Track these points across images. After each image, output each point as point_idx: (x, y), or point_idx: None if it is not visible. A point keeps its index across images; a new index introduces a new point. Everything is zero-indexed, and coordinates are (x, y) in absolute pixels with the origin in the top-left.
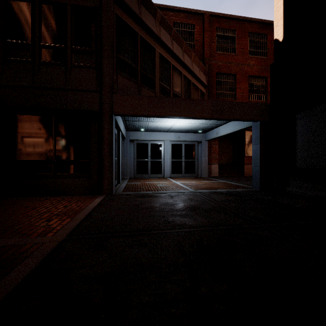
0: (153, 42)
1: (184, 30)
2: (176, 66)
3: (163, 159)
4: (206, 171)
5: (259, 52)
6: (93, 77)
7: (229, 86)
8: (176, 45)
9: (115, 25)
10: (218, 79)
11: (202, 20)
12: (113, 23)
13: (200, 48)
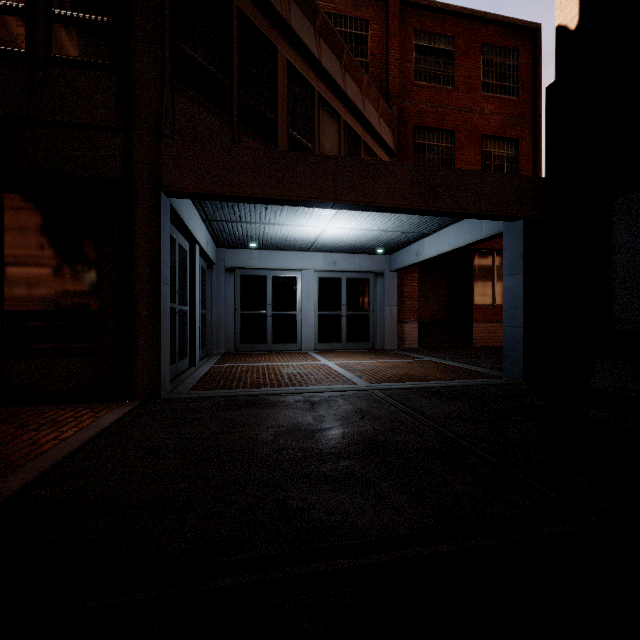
0: (272, 31)
1: (345, 32)
2: (327, 100)
3: (301, 310)
4: (393, 338)
5: (502, 86)
6: (109, 94)
7: (441, 156)
8: (327, 50)
9: None
10: (419, 140)
11: (384, 12)
12: None
13: (381, 72)
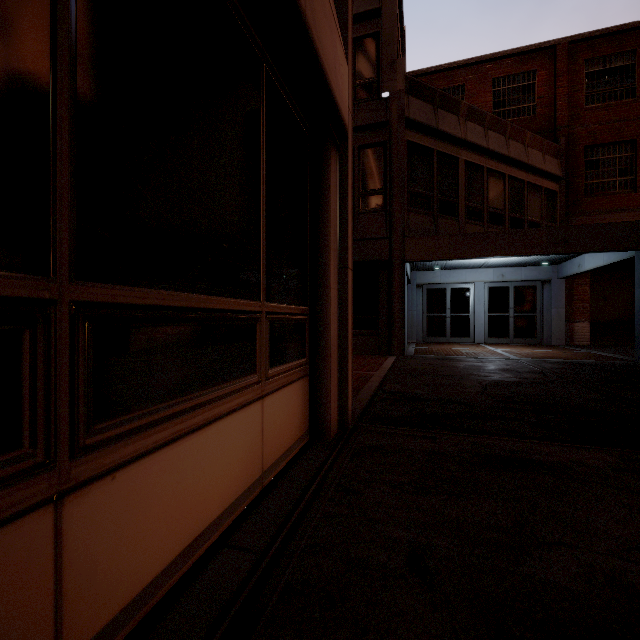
0: (455, 149)
1: (513, 88)
2: (494, 169)
3: (473, 313)
4: (560, 335)
5: None
6: (382, 222)
7: (618, 166)
8: (494, 135)
9: (406, 155)
10: (591, 157)
11: (552, 57)
12: (405, 153)
13: (549, 109)
